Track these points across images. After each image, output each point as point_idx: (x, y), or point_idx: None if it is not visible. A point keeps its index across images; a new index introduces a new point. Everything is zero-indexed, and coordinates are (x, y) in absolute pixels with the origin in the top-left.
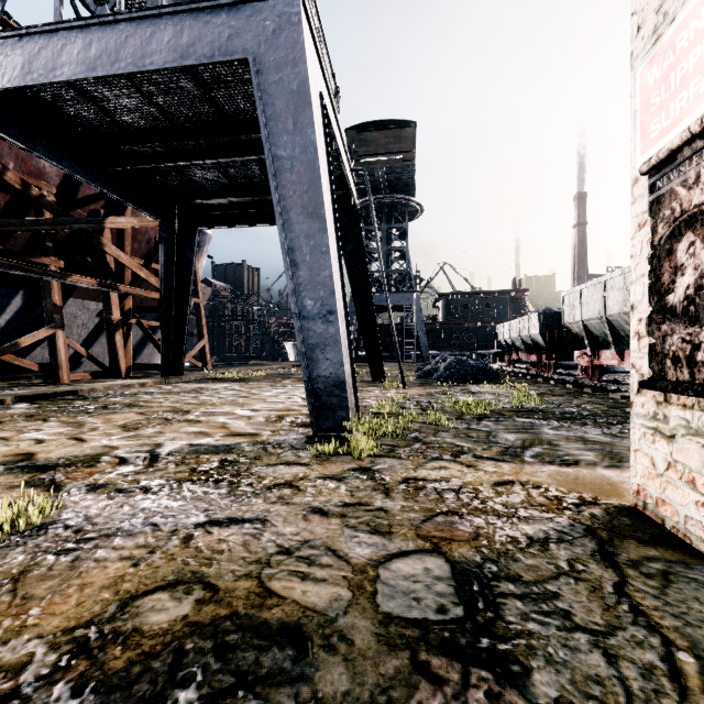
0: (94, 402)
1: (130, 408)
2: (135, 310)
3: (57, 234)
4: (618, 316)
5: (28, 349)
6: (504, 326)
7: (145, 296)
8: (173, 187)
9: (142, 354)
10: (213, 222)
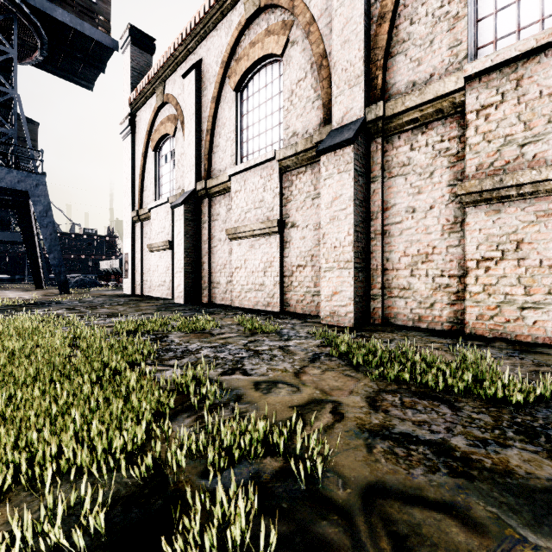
0: None
1: None
2: None
3: None
4: None
5: None
6: (103, 262)
7: None
8: None
9: None
10: None
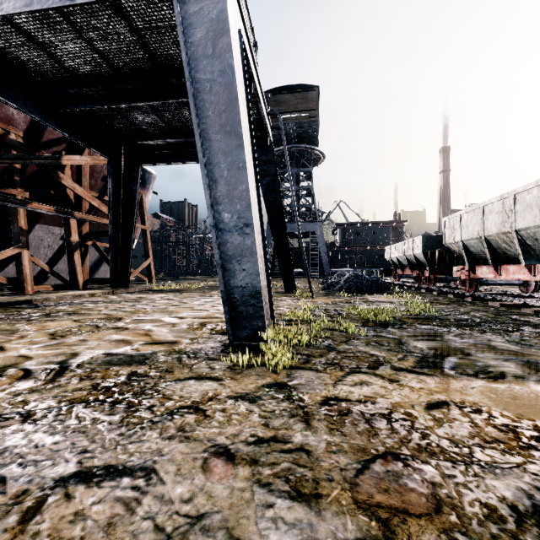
0: (41, 310)
1: (69, 316)
2: (91, 234)
3: (25, 171)
4: (497, 235)
5: (1, 265)
6: (391, 247)
7: (97, 222)
8: (119, 130)
9: (99, 270)
10: (153, 160)
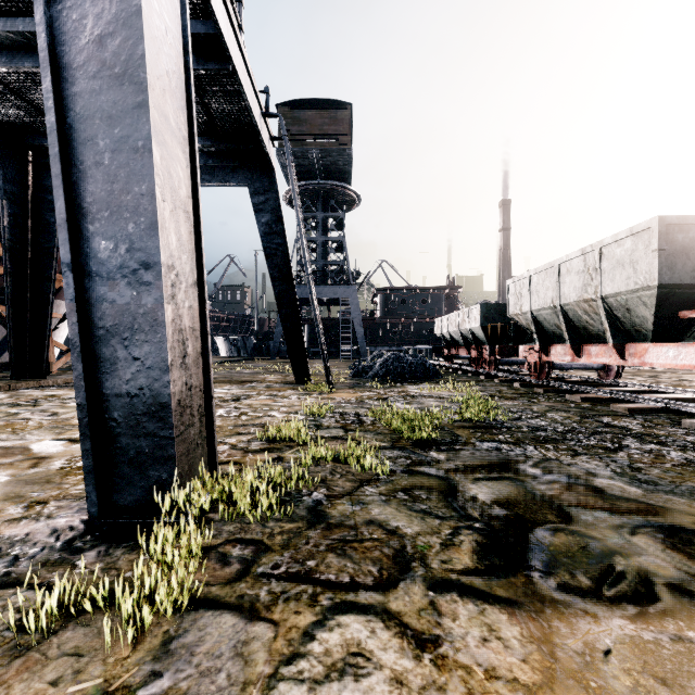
0: None
1: None
2: None
3: None
4: (576, 304)
5: None
6: (442, 319)
7: None
8: (18, 121)
9: None
10: None
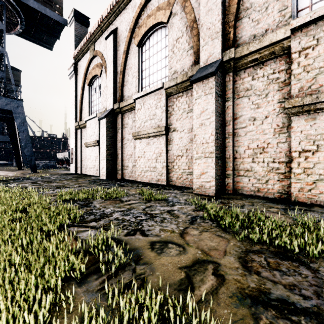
0: None
1: None
2: None
3: None
4: None
5: None
6: (59, 154)
7: None
8: None
9: None
10: None
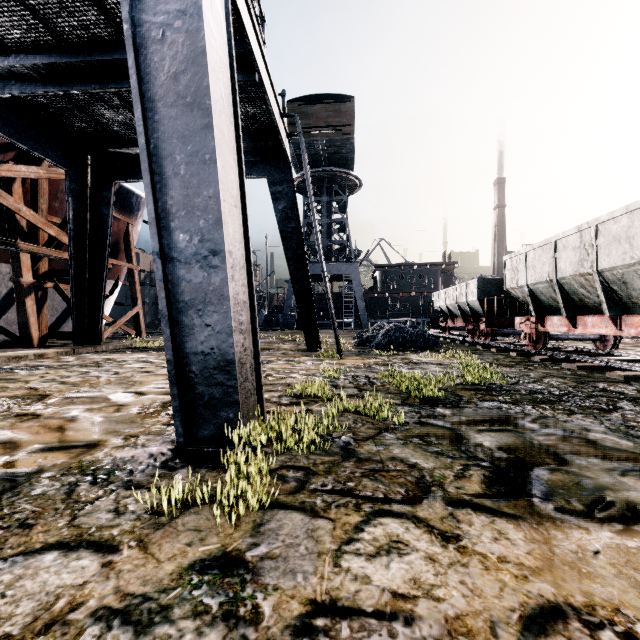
0: None
1: None
2: (53, 274)
3: None
4: (572, 278)
5: None
6: (440, 293)
7: (56, 256)
8: (81, 132)
9: (69, 321)
10: (131, 175)
